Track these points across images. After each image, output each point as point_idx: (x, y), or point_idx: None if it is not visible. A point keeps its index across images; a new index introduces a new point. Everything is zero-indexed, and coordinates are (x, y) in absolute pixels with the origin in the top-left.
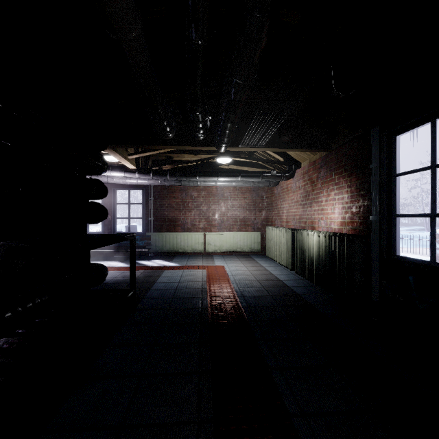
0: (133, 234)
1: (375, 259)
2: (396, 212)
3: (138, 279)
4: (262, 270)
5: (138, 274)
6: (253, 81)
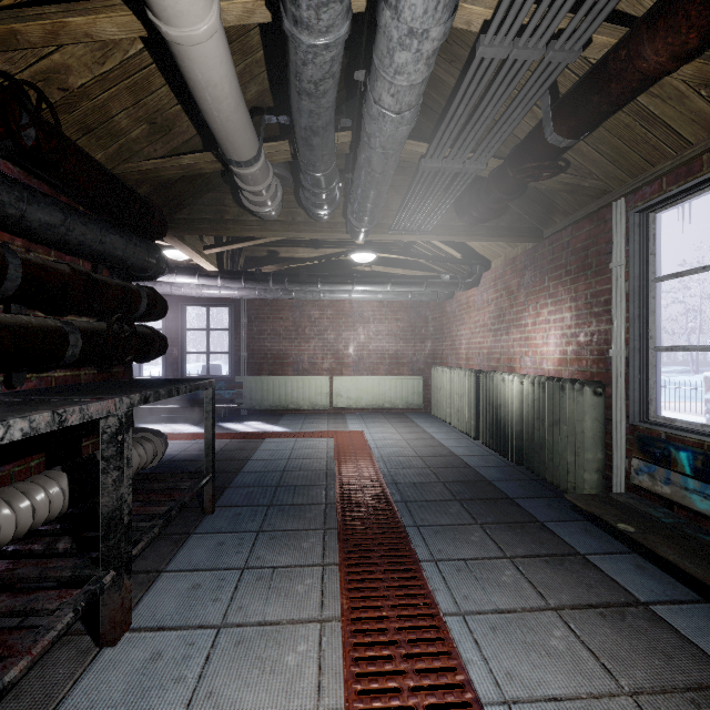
0: (210, 379)
1: (619, 422)
2: (656, 343)
3: (221, 454)
4: (426, 439)
5: (221, 446)
6: (414, 115)
